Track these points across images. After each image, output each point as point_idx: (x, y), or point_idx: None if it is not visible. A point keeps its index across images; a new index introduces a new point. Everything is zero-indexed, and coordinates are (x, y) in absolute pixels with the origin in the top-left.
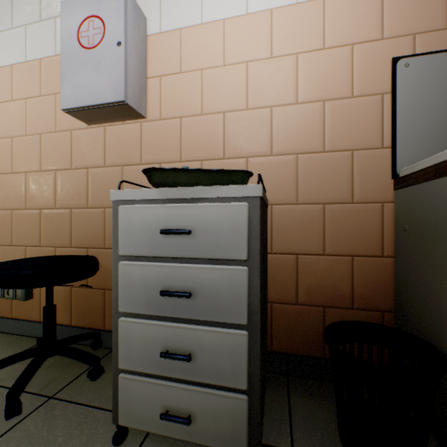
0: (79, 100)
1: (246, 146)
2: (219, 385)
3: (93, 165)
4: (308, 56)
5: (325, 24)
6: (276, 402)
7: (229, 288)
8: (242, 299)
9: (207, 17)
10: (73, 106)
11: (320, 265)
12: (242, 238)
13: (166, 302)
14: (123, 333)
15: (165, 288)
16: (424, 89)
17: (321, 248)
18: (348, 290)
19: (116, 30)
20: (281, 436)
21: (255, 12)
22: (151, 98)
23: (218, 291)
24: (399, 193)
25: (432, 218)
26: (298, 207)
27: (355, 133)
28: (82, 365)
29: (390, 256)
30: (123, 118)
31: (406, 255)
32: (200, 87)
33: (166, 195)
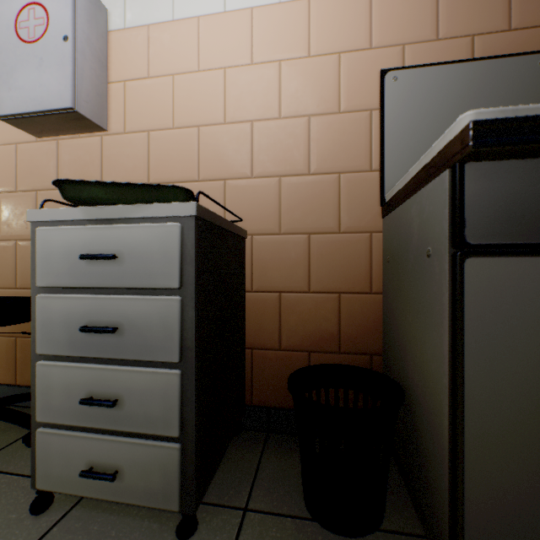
0: (17, 105)
1: (224, 166)
2: (149, 433)
3: (44, 187)
4: (292, 65)
5: (311, 29)
6: (245, 460)
7: (160, 322)
8: (174, 334)
9: (179, 12)
10: (10, 112)
11: (305, 304)
12: (174, 263)
13: (91, 340)
14: (42, 379)
15: (89, 323)
16: (413, 106)
17: (306, 285)
18: (335, 332)
19: (63, 21)
20: (237, 495)
21: (234, 10)
22: (113, 106)
23: (148, 325)
24: (385, 221)
25: (402, 246)
26: (281, 237)
27: (343, 154)
28: (22, 430)
29: (378, 293)
30: (79, 130)
31: (388, 290)
32: (171, 96)
33: (92, 215)
